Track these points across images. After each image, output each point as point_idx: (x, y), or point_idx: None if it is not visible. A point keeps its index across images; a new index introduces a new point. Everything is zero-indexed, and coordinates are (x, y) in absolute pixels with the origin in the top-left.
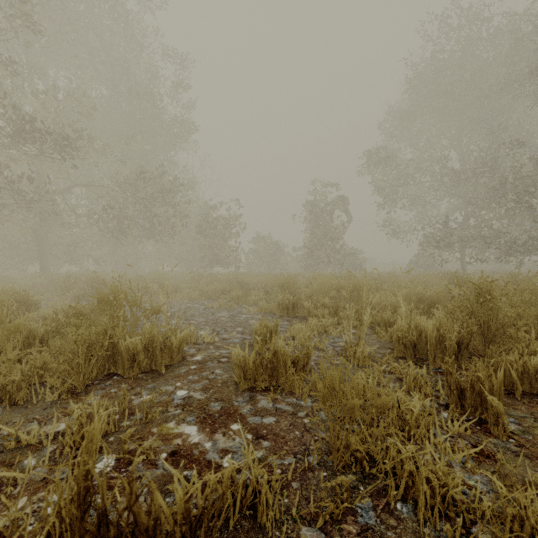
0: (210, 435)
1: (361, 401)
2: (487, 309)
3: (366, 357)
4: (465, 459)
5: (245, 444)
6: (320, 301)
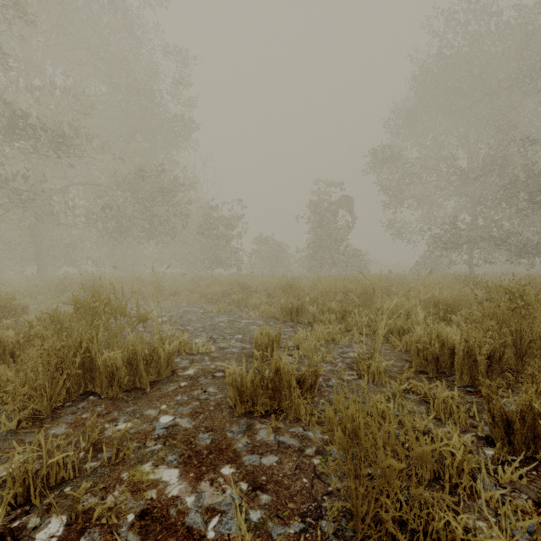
0: (194, 483)
1: (402, 465)
2: (519, 317)
3: (382, 373)
4: (530, 526)
5: (236, 503)
6: (326, 305)
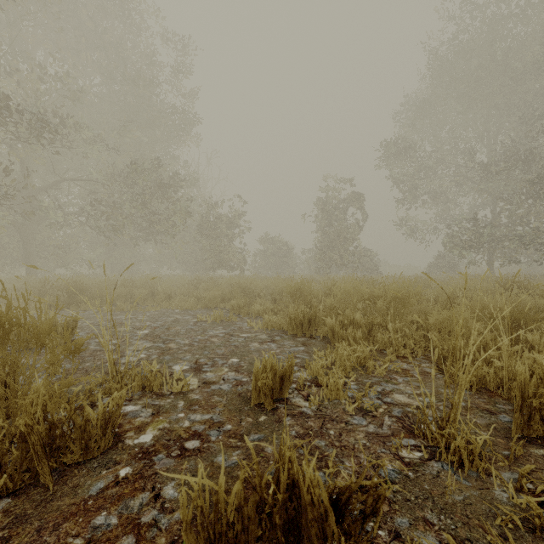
0: None
1: None
2: None
3: (476, 454)
4: None
5: None
6: (348, 316)
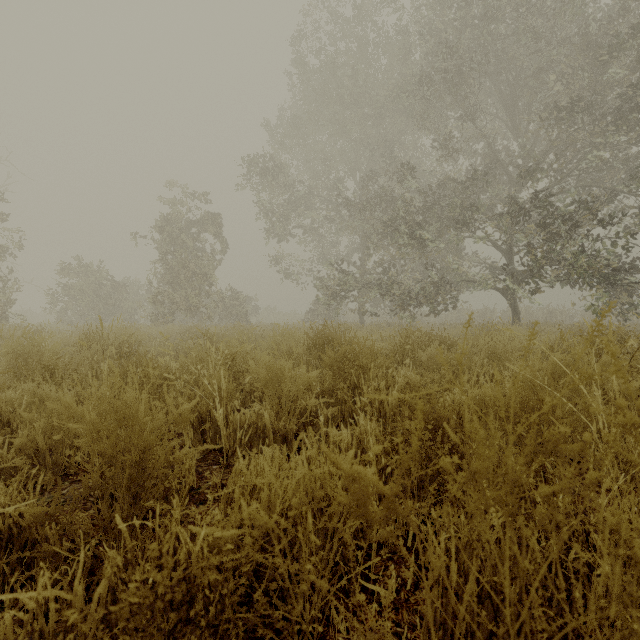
0: None
1: None
2: None
3: None
4: None
5: None
6: None
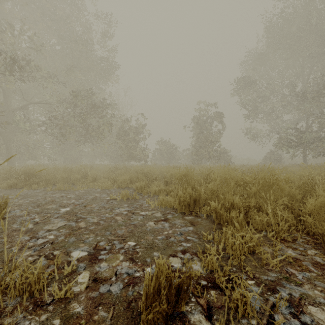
0: None
1: None
2: None
3: None
4: None
5: None
6: (228, 200)
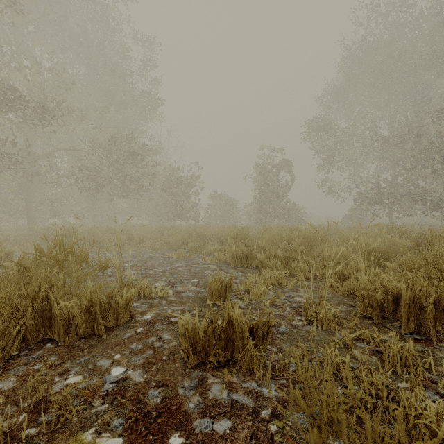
0: None
1: None
2: None
3: (330, 319)
4: None
5: None
6: (272, 252)
